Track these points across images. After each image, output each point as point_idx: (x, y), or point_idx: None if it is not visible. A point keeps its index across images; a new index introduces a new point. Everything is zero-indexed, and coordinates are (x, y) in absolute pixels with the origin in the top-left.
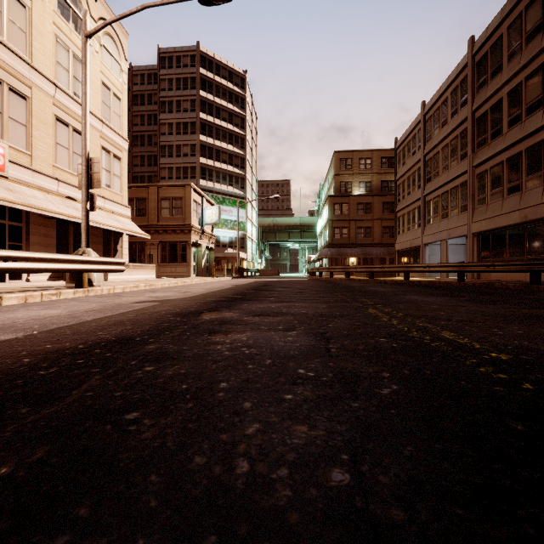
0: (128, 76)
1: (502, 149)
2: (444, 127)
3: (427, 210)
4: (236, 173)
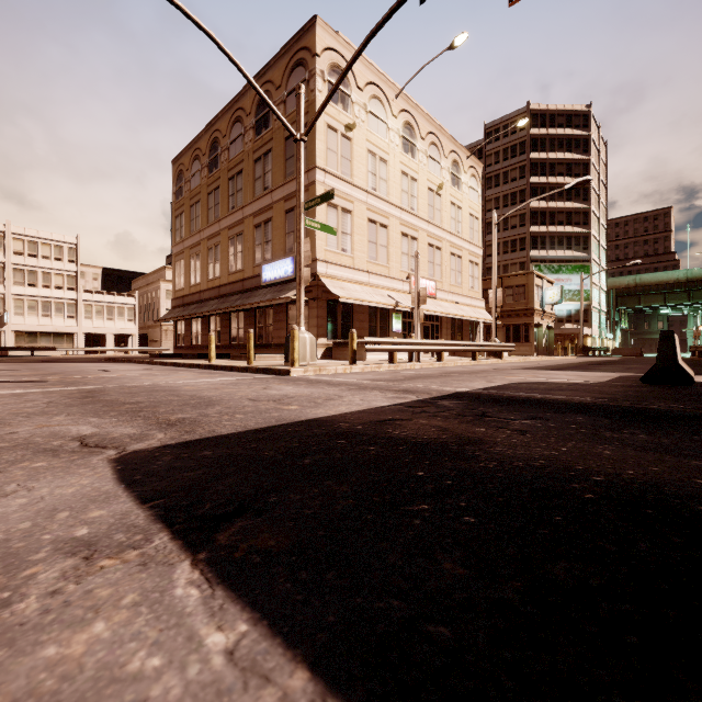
0: None
1: None
2: None
3: None
4: (576, 233)
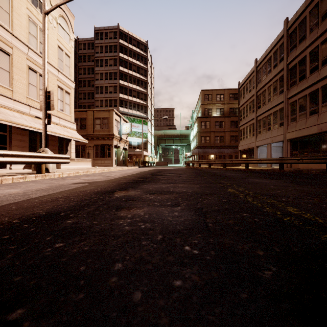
0: (76, 44)
1: (306, 87)
2: (269, 74)
3: (258, 125)
4: (141, 103)
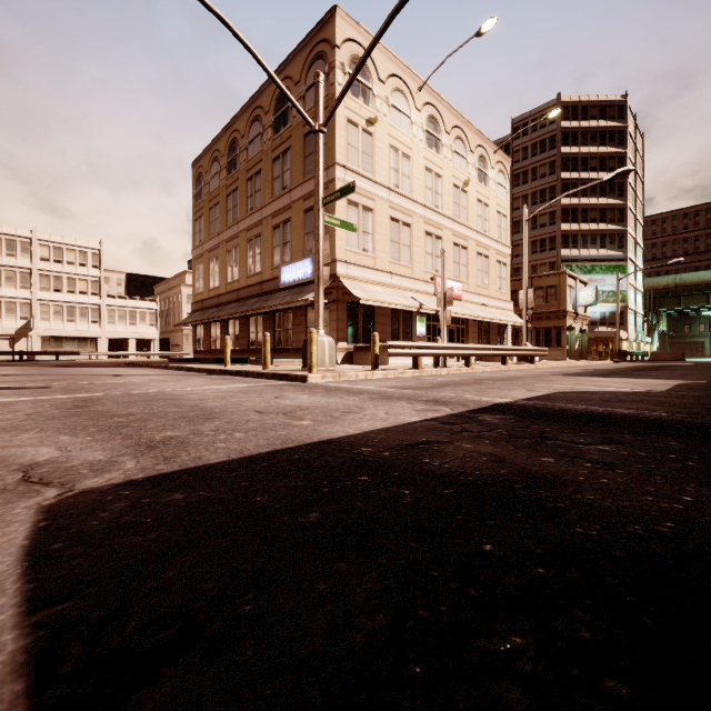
0: None
1: None
2: None
3: None
4: (611, 231)
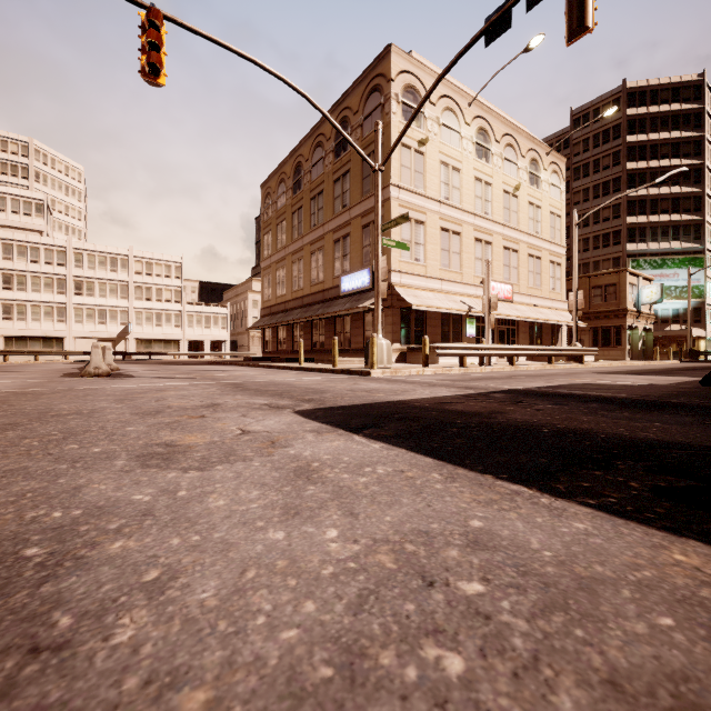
0: None
1: None
2: None
3: None
4: (685, 221)
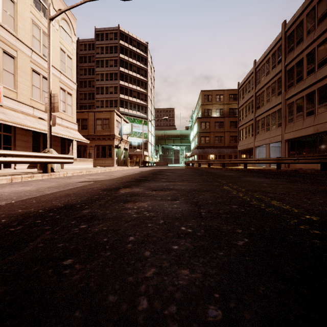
0: (77, 45)
1: (303, 88)
2: (267, 75)
3: (257, 126)
4: (142, 104)
